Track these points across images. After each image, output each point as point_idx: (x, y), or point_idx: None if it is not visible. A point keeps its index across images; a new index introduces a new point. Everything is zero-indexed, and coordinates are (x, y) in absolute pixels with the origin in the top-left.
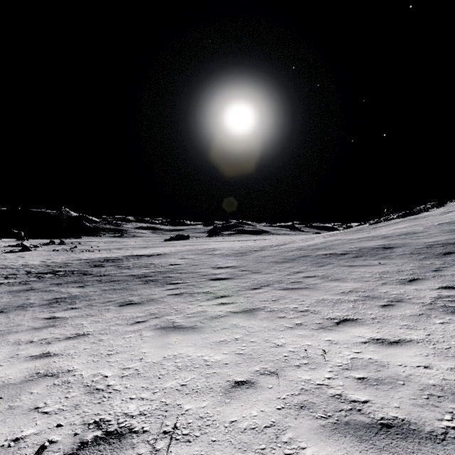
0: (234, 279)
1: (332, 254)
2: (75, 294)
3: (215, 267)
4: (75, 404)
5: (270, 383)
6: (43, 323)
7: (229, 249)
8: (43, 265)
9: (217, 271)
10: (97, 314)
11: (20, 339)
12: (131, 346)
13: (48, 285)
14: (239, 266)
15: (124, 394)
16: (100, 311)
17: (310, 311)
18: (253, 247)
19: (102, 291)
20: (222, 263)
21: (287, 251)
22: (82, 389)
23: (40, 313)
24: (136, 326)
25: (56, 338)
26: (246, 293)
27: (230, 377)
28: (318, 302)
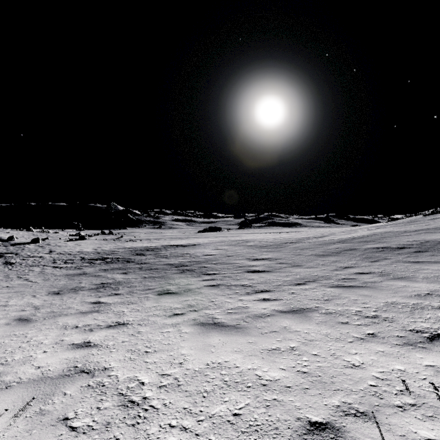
0: (272, 272)
1: (385, 247)
2: (119, 280)
3: (250, 259)
4: (105, 422)
5: (367, 435)
6: (89, 307)
7: (263, 240)
8: (94, 252)
9: (252, 263)
10: (137, 302)
11: (68, 323)
12: (169, 344)
13: (97, 270)
14: (276, 259)
15: (162, 415)
16: (140, 299)
17: (380, 317)
18: (288, 239)
19: (142, 278)
20: (257, 255)
21: (328, 243)
22: (115, 398)
23: (88, 297)
24: (174, 319)
25: (98, 325)
26: (289, 289)
27: (300, 411)
28: (388, 306)
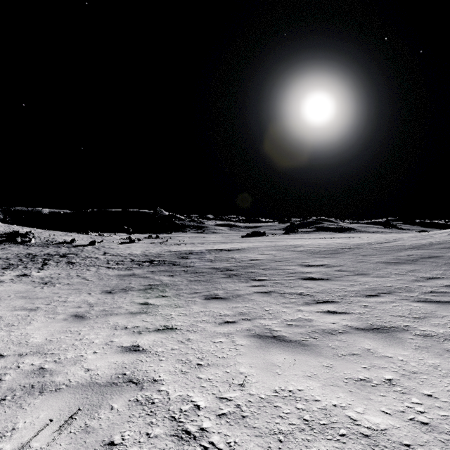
0: (332, 280)
1: None
2: (166, 282)
3: (303, 265)
4: None
5: None
6: (138, 308)
7: (314, 246)
8: (142, 255)
9: (306, 270)
10: (184, 305)
11: (118, 323)
12: (224, 357)
13: (145, 272)
14: (333, 266)
15: None
16: (187, 303)
17: None
18: (344, 245)
19: (188, 281)
20: (310, 261)
21: (398, 250)
22: (167, 423)
23: (137, 297)
24: (226, 328)
25: (147, 327)
26: (360, 301)
27: None
28: None
